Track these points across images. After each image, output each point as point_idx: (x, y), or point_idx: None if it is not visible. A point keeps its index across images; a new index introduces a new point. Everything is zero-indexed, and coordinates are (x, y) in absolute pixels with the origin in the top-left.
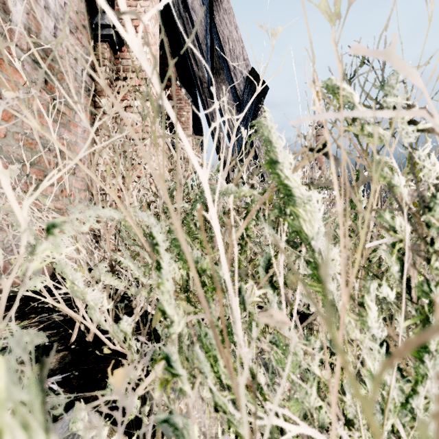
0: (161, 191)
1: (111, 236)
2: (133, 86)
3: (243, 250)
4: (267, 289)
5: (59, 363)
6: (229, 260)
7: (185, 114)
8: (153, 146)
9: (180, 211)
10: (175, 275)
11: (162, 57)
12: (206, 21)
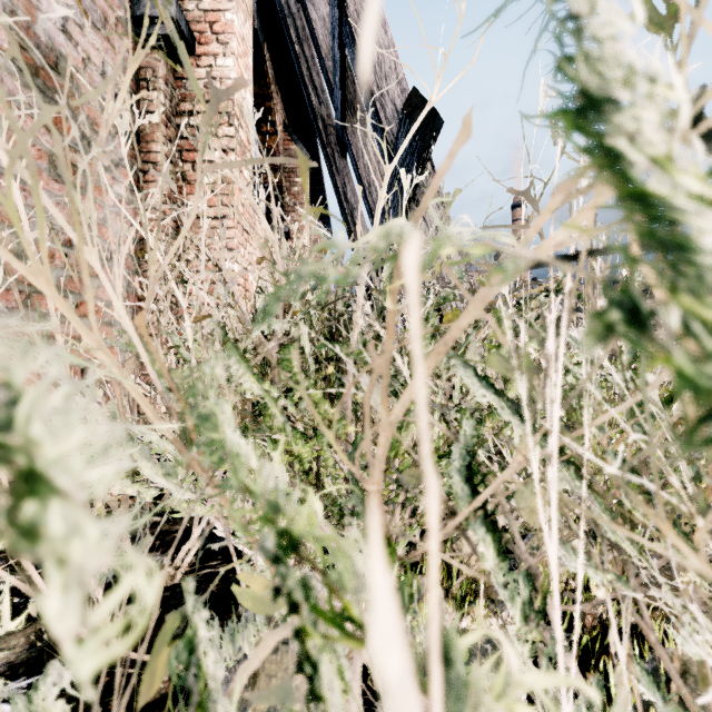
0: (241, 301)
1: (147, 388)
2: None
3: (405, 422)
4: (476, 531)
5: (30, 647)
6: (380, 464)
7: (299, 180)
8: (242, 230)
9: (277, 340)
10: (132, 637)
11: (260, 86)
12: (333, 15)
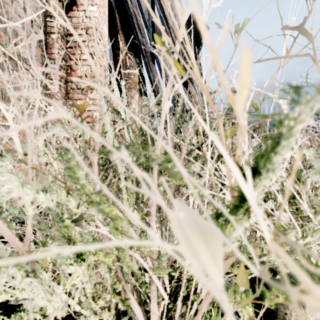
0: None
1: None
2: (82, 41)
3: None
4: None
5: None
6: None
7: (132, 77)
8: None
9: (97, 148)
10: None
11: (114, 30)
12: None
